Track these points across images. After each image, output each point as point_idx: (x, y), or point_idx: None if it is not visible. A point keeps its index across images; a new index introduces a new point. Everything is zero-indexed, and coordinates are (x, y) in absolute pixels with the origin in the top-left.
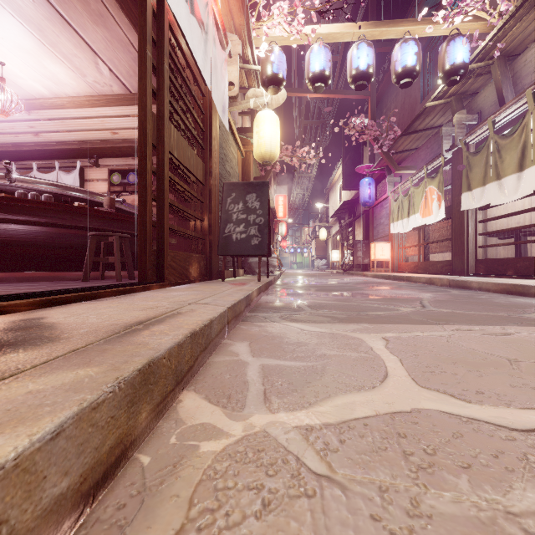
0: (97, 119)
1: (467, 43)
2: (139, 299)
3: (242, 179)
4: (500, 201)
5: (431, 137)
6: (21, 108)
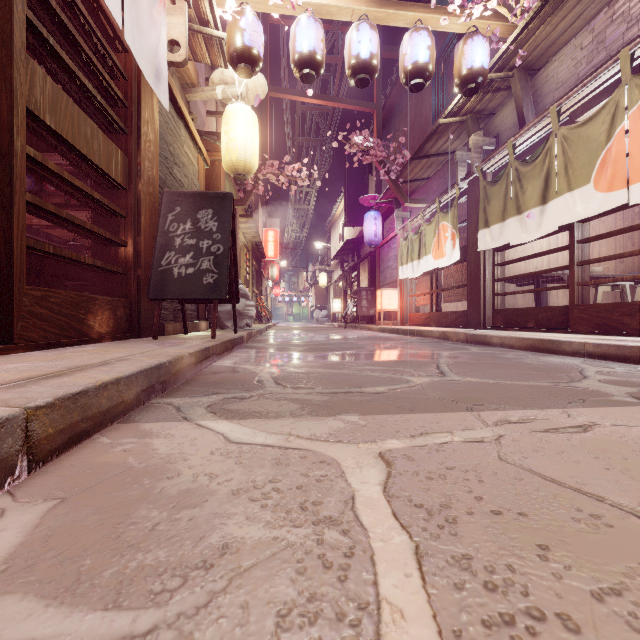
0: None
1: (487, 44)
2: None
3: None
4: (521, 240)
5: (444, 165)
6: None
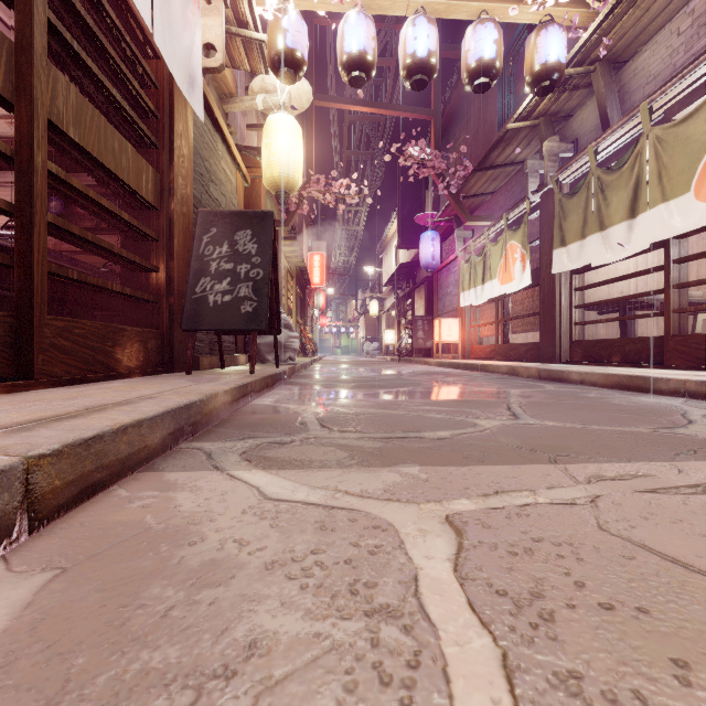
0: None
1: (563, 34)
2: None
3: None
4: (604, 260)
5: (512, 176)
6: None
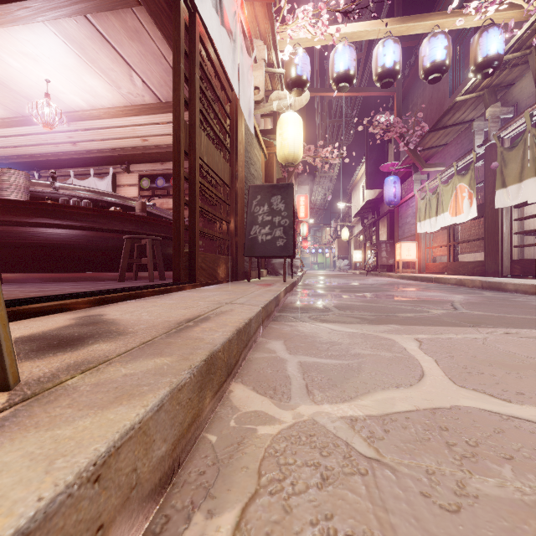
0: (129, 128)
1: (502, 33)
2: (177, 299)
3: (265, 181)
4: None
5: (462, 132)
6: (62, 120)
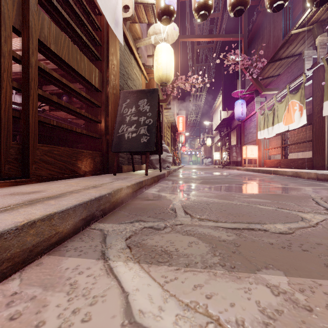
0: None
1: None
2: None
3: None
4: None
5: (292, 64)
6: None
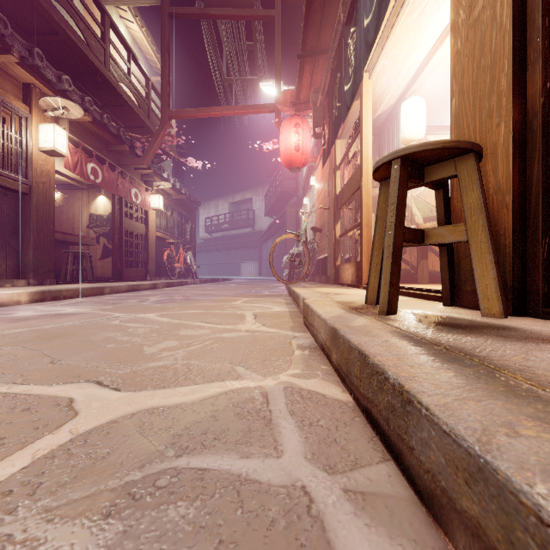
0: None
1: None
2: None
3: None
4: None
5: None
6: None
